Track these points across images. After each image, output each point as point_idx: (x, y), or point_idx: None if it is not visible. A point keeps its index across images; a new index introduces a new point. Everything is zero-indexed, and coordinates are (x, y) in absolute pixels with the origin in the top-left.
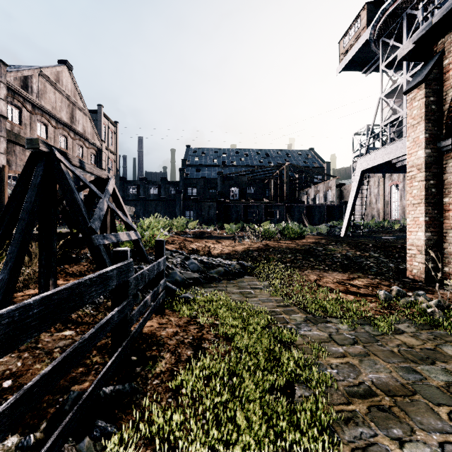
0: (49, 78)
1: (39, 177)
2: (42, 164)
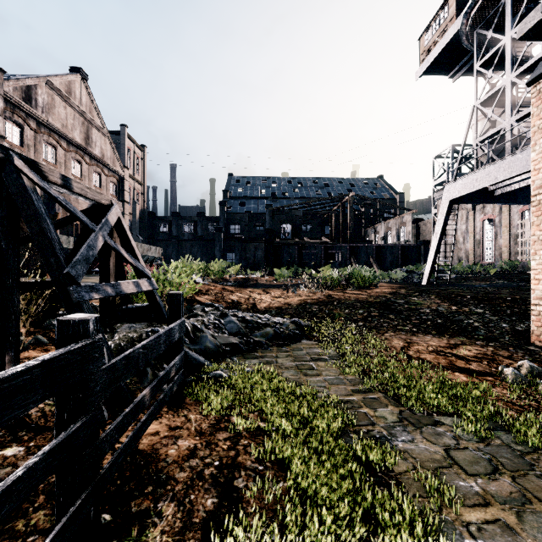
0: (58, 89)
1: None
2: None
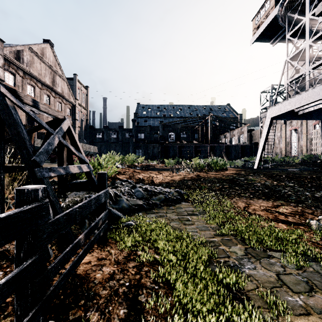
0: (36, 52)
1: None
2: None
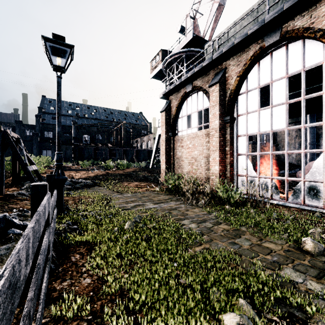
0: None
1: (0, 141)
2: (0, 135)
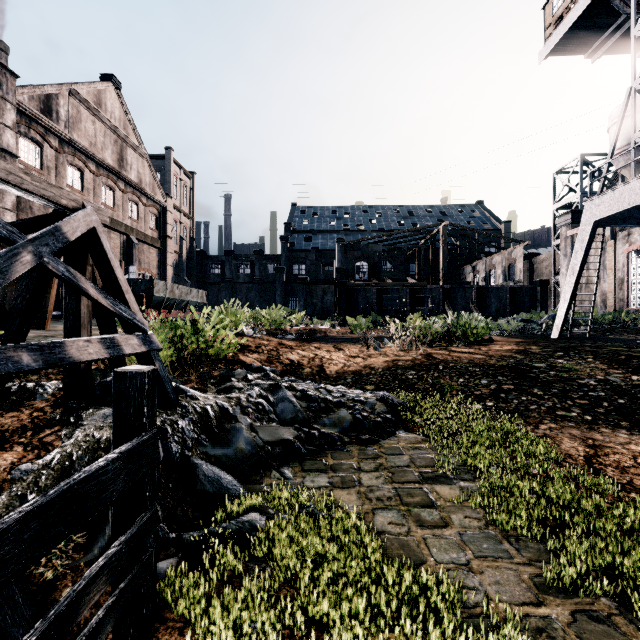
0: (85, 100)
1: None
2: None
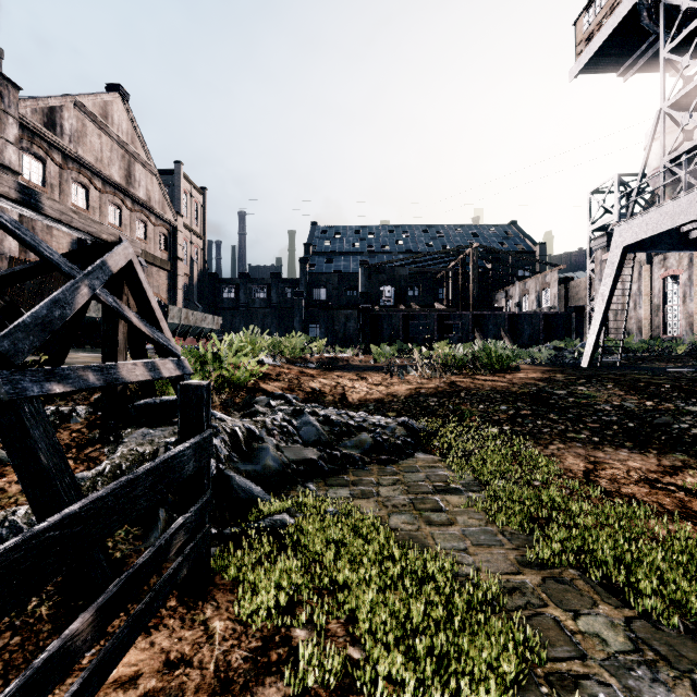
0: (91, 112)
1: None
2: None
